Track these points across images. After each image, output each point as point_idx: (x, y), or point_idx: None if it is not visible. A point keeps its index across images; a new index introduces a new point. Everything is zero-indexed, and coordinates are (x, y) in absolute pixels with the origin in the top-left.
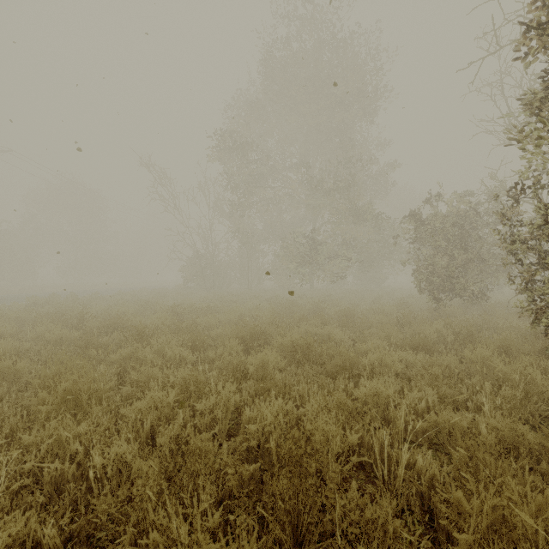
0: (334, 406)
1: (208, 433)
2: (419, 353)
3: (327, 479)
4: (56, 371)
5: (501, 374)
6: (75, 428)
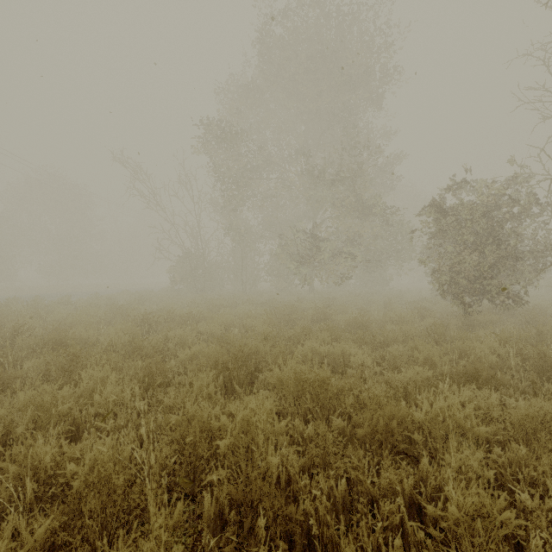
0: None
1: None
2: (485, 390)
3: None
4: None
5: None
6: None
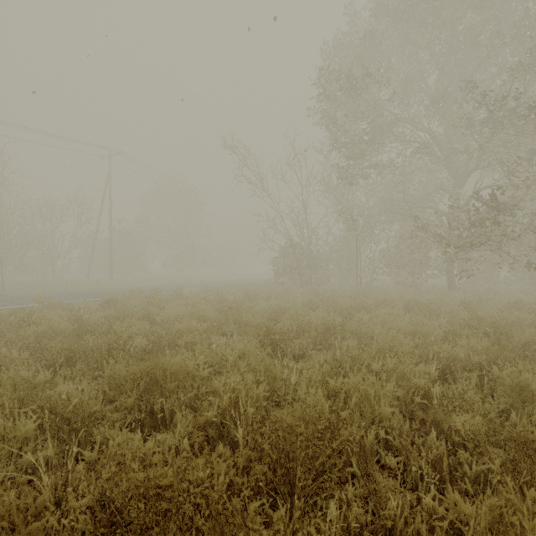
0: None
1: None
2: None
3: None
4: None
5: None
6: None
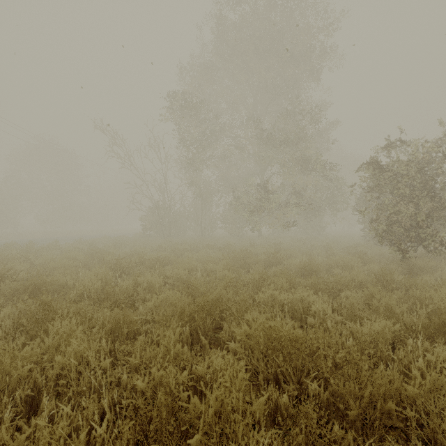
0: None
1: None
2: None
3: None
4: None
5: None
6: None
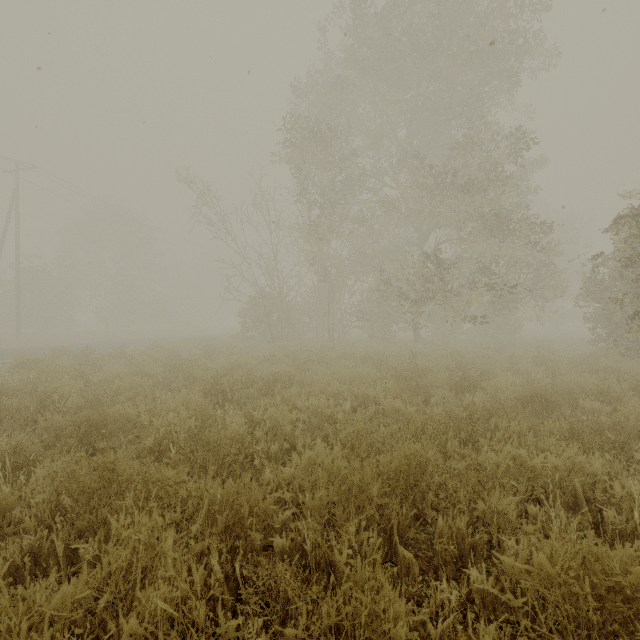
0: None
1: None
2: None
3: None
4: None
5: None
6: None
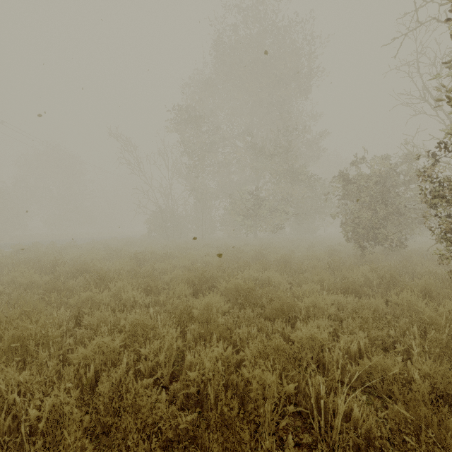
0: (271, 351)
1: (149, 379)
2: (349, 296)
3: (262, 440)
4: (13, 315)
5: (426, 318)
6: (15, 377)
